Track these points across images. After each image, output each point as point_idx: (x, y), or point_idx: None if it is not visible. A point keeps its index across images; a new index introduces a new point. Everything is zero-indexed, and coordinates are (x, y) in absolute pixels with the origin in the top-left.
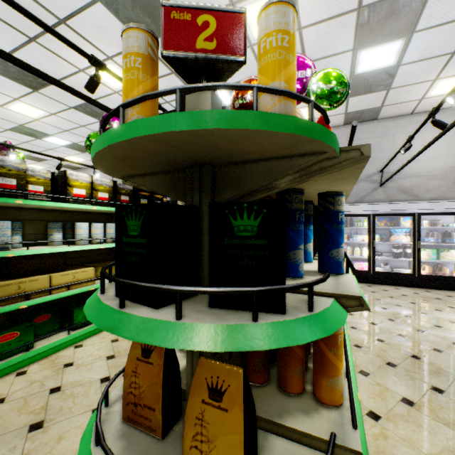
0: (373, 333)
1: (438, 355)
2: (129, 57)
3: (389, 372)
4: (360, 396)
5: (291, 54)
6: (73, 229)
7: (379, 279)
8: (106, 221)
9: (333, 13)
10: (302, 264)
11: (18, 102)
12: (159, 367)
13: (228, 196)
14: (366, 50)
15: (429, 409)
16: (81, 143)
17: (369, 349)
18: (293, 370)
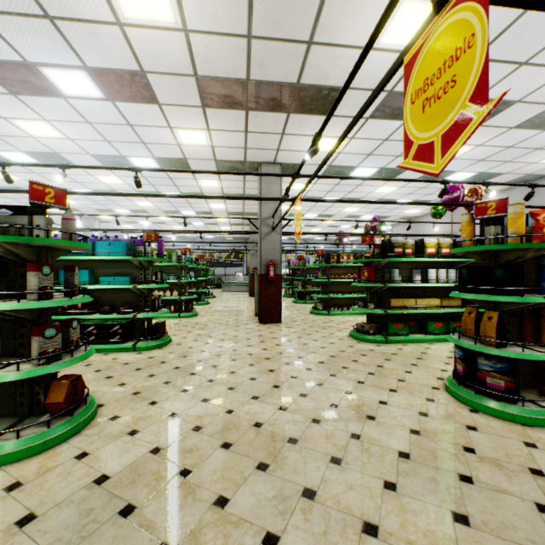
0: None
1: None
2: (462, 223)
3: None
4: None
5: (518, 219)
6: (425, 274)
7: None
8: (447, 268)
9: None
10: None
11: (381, 187)
12: (473, 317)
13: (501, 262)
14: None
15: None
16: (419, 199)
17: None
18: (544, 336)
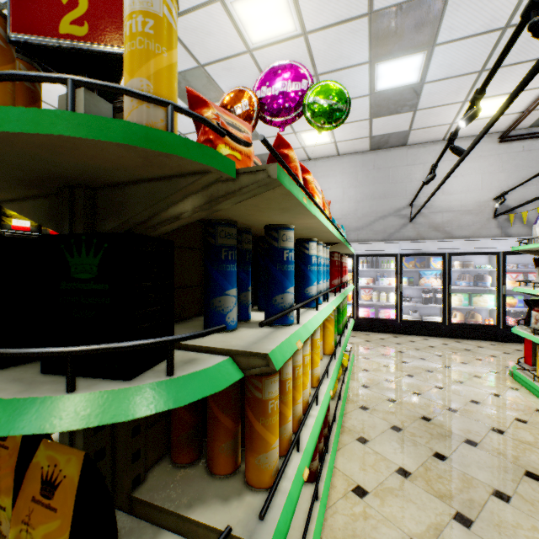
0: (385, 392)
1: (451, 415)
2: None
3: (391, 437)
4: (351, 468)
5: (159, 43)
6: None
7: (408, 328)
8: None
9: (341, 17)
10: (232, 313)
11: None
12: (15, 452)
13: (109, 227)
14: (384, 64)
15: (425, 479)
16: None
17: (376, 411)
18: (221, 446)
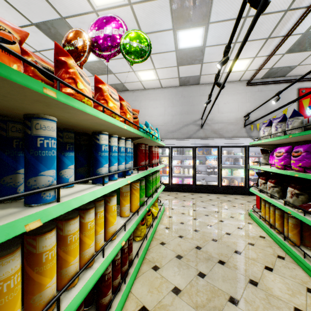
0: (178, 231)
1: (213, 244)
2: None
3: (174, 264)
4: (142, 292)
5: None
6: None
7: (199, 189)
8: None
9: None
10: None
11: None
12: None
13: None
14: (182, 31)
15: (189, 294)
16: None
17: (169, 245)
18: None
